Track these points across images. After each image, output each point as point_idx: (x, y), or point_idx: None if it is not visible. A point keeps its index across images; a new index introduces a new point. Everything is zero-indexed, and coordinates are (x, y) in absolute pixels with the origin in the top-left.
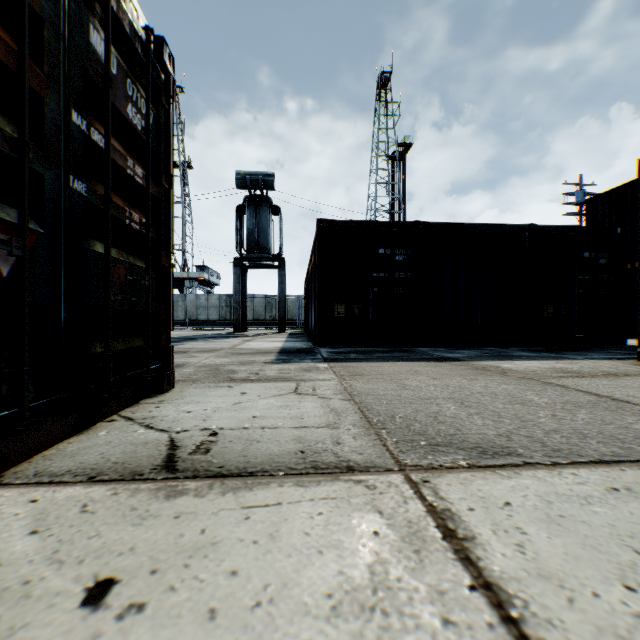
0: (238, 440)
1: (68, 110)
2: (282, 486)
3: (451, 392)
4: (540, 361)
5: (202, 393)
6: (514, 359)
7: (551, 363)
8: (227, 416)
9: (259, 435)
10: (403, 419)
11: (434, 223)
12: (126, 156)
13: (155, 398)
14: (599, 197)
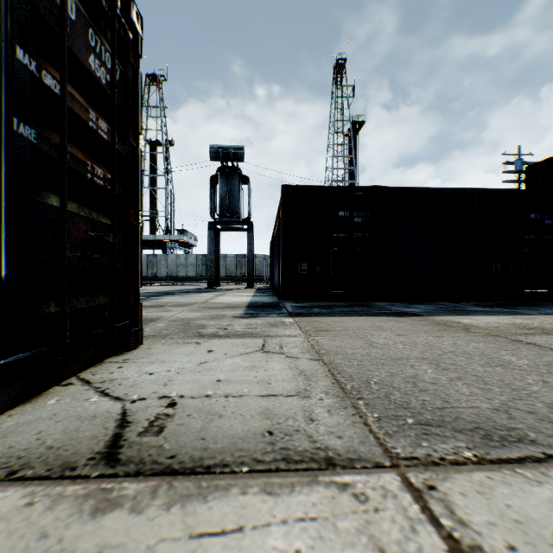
0: (198, 413)
1: (10, 45)
2: (245, 493)
3: (421, 351)
4: (497, 316)
5: (169, 350)
6: (471, 314)
7: (509, 318)
8: (190, 379)
9: (222, 406)
10: (379, 385)
11: (390, 187)
12: (87, 108)
13: (121, 356)
14: (538, 164)
